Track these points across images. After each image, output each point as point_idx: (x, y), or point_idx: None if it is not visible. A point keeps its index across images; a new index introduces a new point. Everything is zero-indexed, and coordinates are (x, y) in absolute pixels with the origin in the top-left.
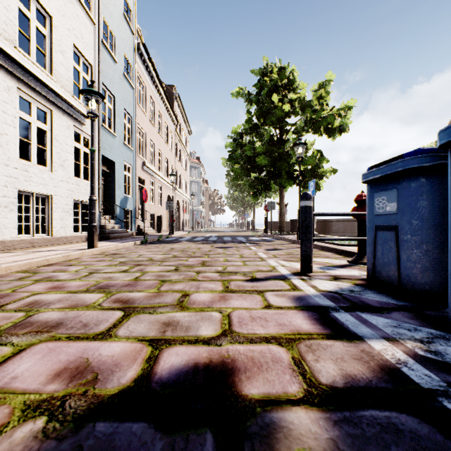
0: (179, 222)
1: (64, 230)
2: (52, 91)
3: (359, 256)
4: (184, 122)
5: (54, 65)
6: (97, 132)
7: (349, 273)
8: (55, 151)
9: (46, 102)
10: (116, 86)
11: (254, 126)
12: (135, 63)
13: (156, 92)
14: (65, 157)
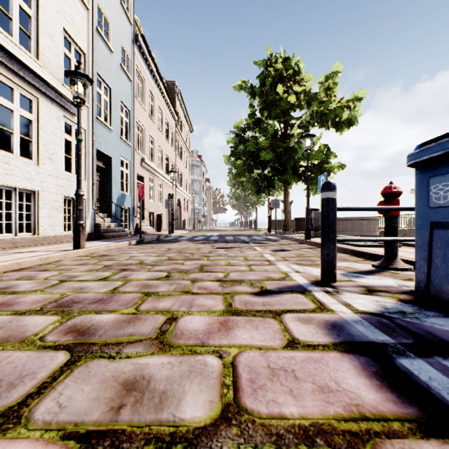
0: (180, 221)
1: (53, 229)
2: (38, 76)
3: (387, 259)
4: (185, 119)
5: (41, 49)
6: (91, 125)
7: (383, 282)
8: (42, 143)
9: (31, 89)
10: (113, 77)
11: (257, 120)
12: (133, 54)
13: (155, 87)
14: (53, 150)
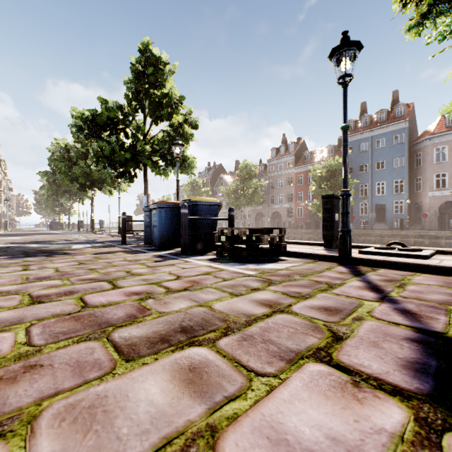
0: (2, 224)
1: None
2: None
3: None
4: (4, 166)
5: None
6: None
7: None
8: None
9: None
10: None
11: None
12: None
13: None
14: None
